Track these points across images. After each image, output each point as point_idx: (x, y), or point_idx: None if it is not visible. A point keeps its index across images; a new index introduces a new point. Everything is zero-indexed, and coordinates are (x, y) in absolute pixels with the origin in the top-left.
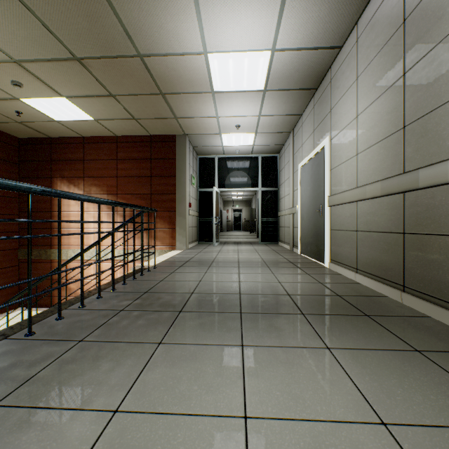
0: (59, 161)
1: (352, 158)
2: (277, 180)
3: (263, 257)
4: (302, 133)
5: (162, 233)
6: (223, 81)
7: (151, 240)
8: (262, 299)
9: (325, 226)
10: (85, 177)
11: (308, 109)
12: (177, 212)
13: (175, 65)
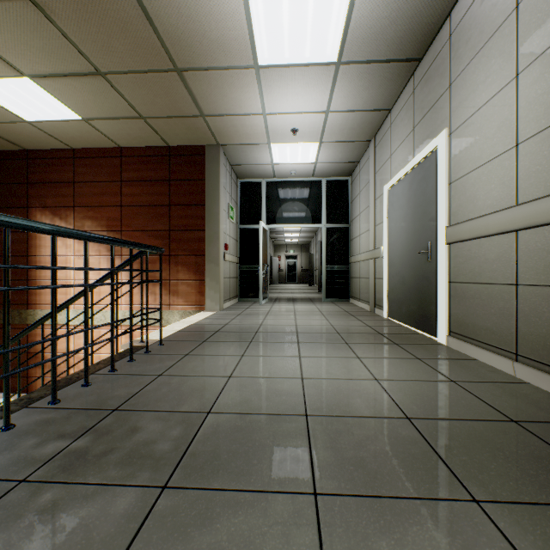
0: (39, 184)
1: (504, 153)
2: (348, 213)
3: (333, 323)
4: (391, 138)
5: (185, 286)
6: (273, 44)
7: (170, 296)
8: (357, 433)
9: (438, 276)
10: (76, 207)
11: (402, 97)
12: (206, 256)
13: (192, 9)
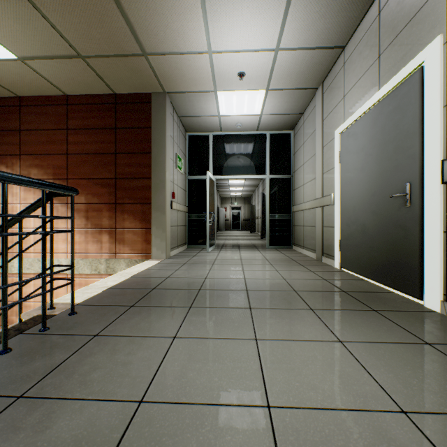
0: None
1: None
2: (290, 165)
3: (285, 275)
4: (345, 77)
5: (131, 234)
6: None
7: (116, 245)
8: None
9: (425, 224)
10: (22, 155)
11: (361, 28)
12: (152, 204)
13: None
